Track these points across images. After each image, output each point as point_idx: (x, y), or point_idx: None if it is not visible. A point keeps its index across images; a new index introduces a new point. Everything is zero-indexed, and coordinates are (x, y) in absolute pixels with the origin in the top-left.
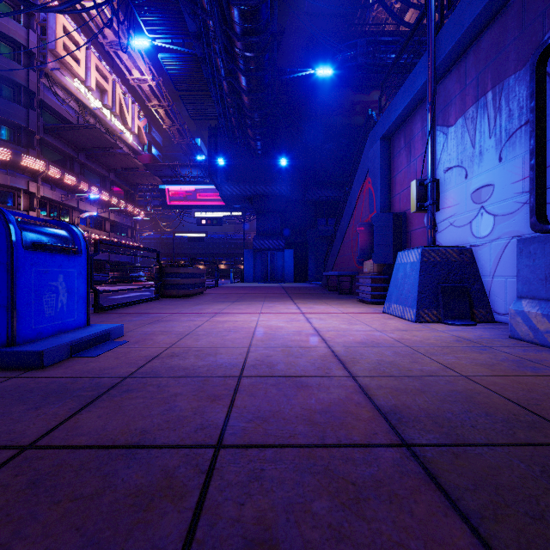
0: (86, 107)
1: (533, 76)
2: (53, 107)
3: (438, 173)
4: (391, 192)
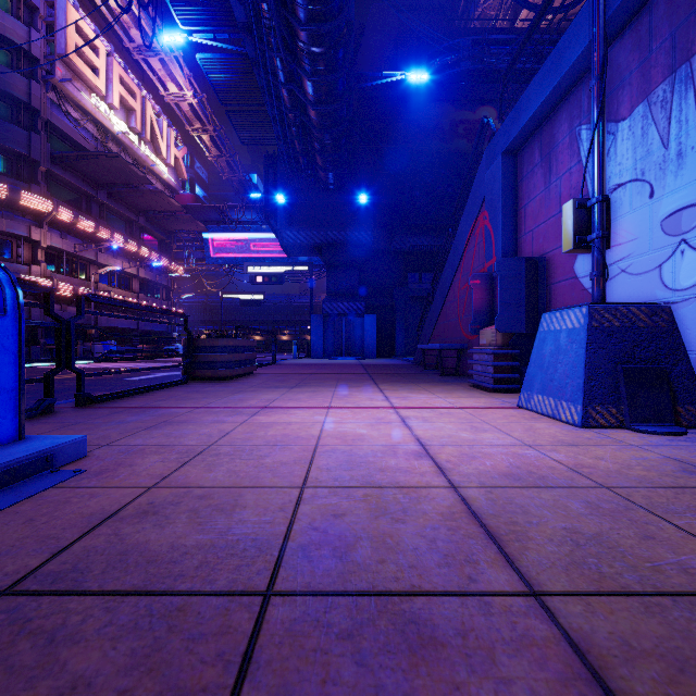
0: (107, 131)
1: None
2: (64, 131)
3: None
4: (518, 230)
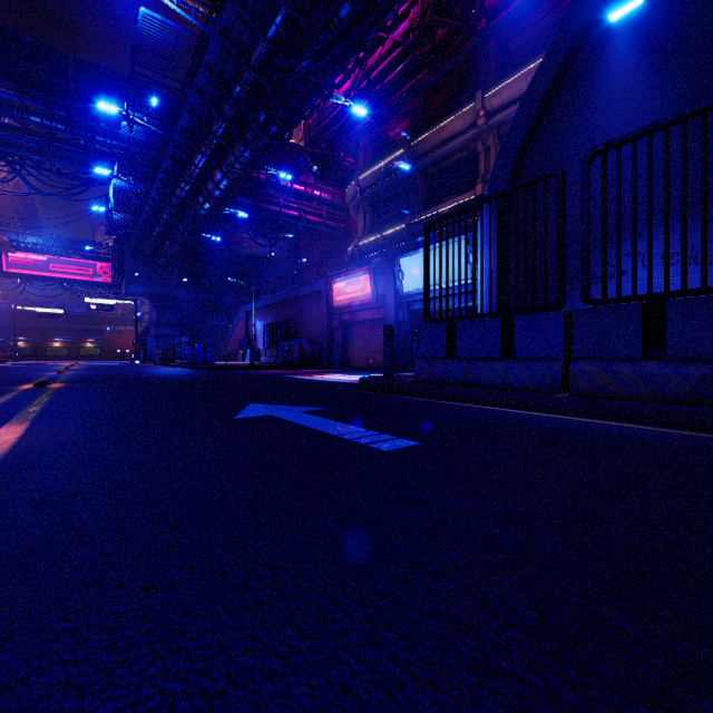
0: None
1: (264, 327)
2: None
3: (258, 330)
4: (248, 329)
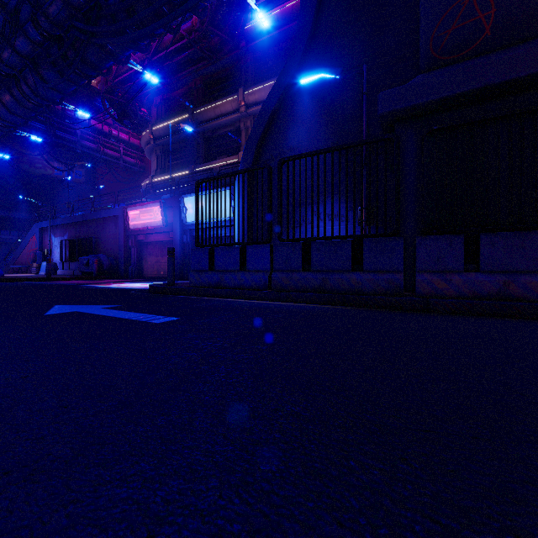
0: None
1: (60, 243)
2: None
3: (54, 245)
4: (43, 244)
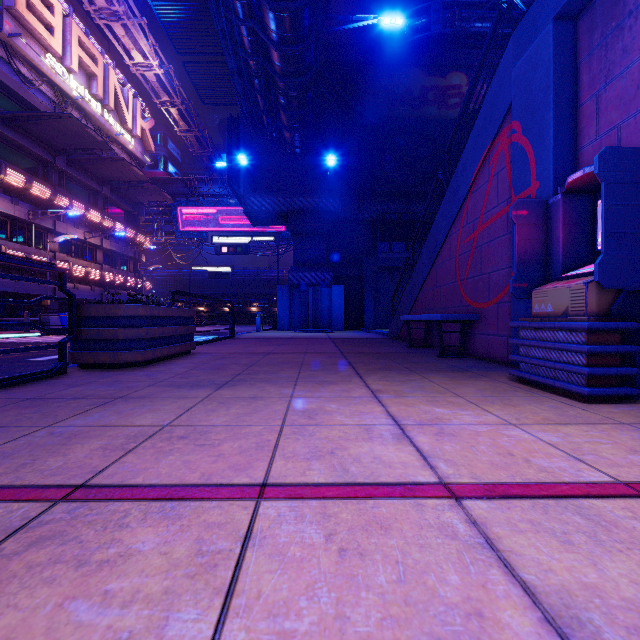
0: (66, 95)
1: None
2: (16, 91)
3: None
4: (580, 137)
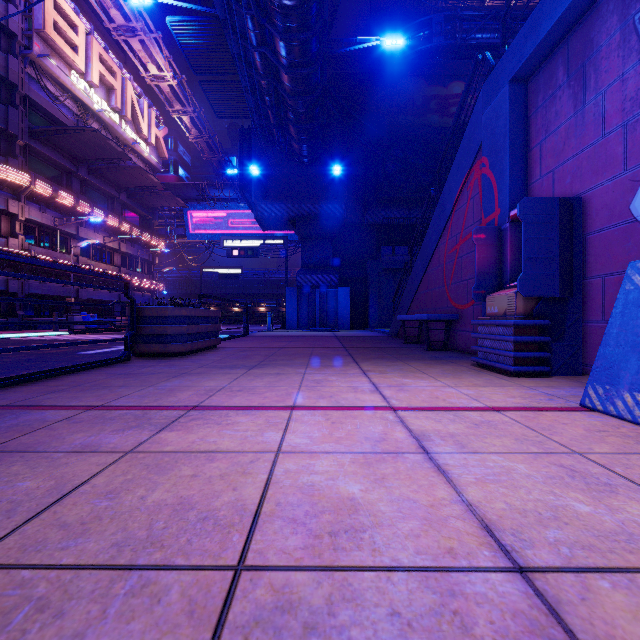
0: (87, 109)
1: None
2: (43, 106)
3: None
4: (530, 175)
